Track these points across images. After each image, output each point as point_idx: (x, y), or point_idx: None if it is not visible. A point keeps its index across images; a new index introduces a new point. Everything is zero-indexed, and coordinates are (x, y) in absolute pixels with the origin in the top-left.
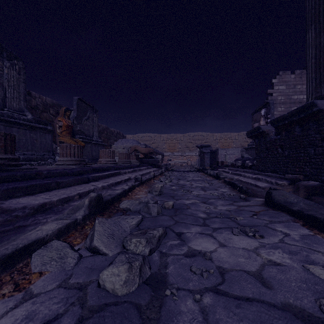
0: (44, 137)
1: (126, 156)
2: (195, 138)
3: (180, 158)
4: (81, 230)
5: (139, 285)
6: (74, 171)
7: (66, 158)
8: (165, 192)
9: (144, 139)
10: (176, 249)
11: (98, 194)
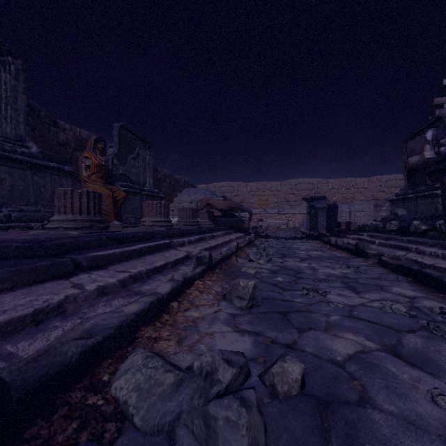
0: (60, 183)
1: (191, 213)
2: (299, 188)
3: (276, 218)
4: None
5: None
6: (50, 246)
7: (63, 216)
8: (263, 294)
9: (222, 191)
10: None
11: None
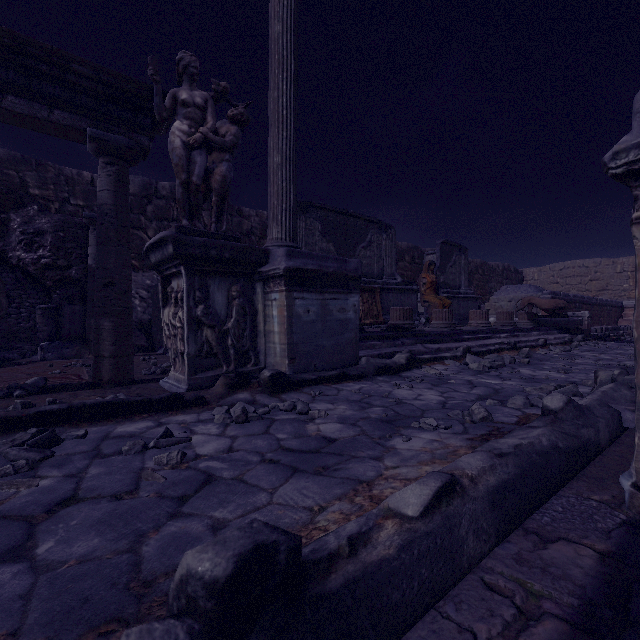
0: (411, 298)
1: (507, 316)
2: None
3: None
4: (459, 360)
5: (482, 370)
6: (448, 333)
7: (438, 322)
8: (538, 357)
9: (566, 275)
10: (505, 369)
11: (468, 346)
